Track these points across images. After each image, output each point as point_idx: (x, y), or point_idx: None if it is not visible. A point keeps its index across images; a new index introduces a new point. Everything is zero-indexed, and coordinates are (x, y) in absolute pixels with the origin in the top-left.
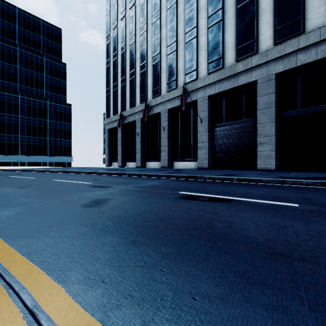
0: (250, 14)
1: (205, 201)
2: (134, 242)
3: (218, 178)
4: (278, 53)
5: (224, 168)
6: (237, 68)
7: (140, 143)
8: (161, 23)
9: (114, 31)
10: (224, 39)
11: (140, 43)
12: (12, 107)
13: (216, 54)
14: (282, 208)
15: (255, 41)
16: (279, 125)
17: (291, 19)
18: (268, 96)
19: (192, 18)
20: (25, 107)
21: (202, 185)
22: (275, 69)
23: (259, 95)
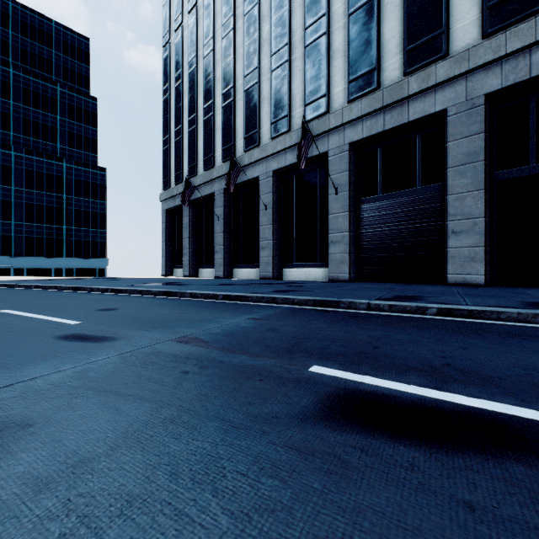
0: None
1: (447, 457)
2: None
3: (391, 306)
4: (491, 53)
5: (379, 281)
6: (406, 86)
7: (222, 234)
8: (260, 13)
9: (177, 33)
10: (380, 35)
11: (223, 51)
12: None
13: (364, 64)
14: None
15: (444, 33)
16: (490, 197)
17: None
18: (470, 139)
19: None
20: (23, 172)
21: (365, 331)
22: (485, 84)
23: (451, 138)
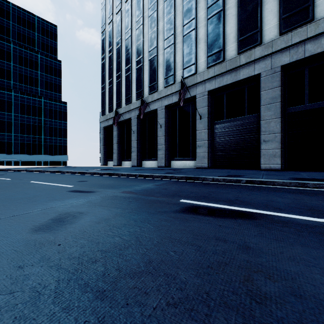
0: (253, 2)
1: (220, 218)
2: None
3: (224, 179)
4: (284, 44)
5: (224, 168)
6: (238, 60)
7: (136, 141)
8: (158, 16)
9: (110, 25)
10: (225, 31)
11: (136, 37)
12: (5, 104)
13: (216, 47)
14: None
15: (259, 31)
16: (284, 121)
17: (298, 6)
18: (273, 90)
19: (190, 9)
20: (19, 104)
21: (207, 189)
22: (281, 60)
23: (263, 89)
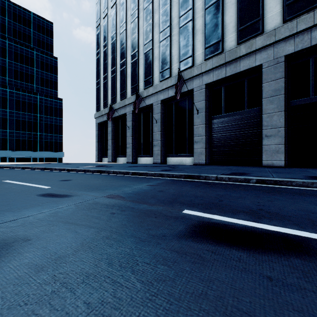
0: None
1: (259, 255)
2: None
3: (229, 178)
4: (288, 32)
5: (223, 164)
6: (238, 51)
7: (131, 137)
8: (153, 8)
9: (105, 20)
10: (223, 21)
11: (131, 30)
12: (0, 100)
13: (214, 37)
14: None
15: (261, 19)
16: (287, 115)
17: None
18: (276, 82)
19: None
20: (14, 101)
21: (214, 192)
22: (285, 50)
23: (265, 81)
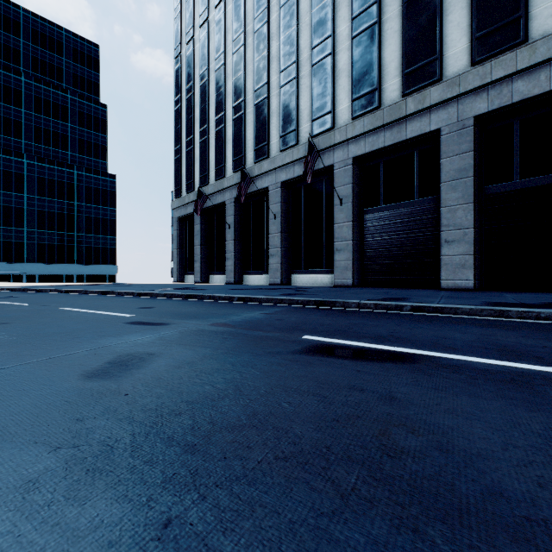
0: (429, 10)
1: (360, 362)
2: (168, 526)
3: (376, 304)
4: (479, 80)
5: (381, 286)
6: (404, 107)
7: (233, 241)
8: (269, 31)
9: (189, 46)
10: (381, 58)
11: (234, 66)
12: (12, 179)
13: (366, 84)
14: (538, 379)
15: (438, 59)
16: (480, 209)
17: (502, 17)
18: (461, 157)
19: (324, 21)
20: (35, 179)
21: (348, 320)
22: (474, 108)
23: (444, 155)
